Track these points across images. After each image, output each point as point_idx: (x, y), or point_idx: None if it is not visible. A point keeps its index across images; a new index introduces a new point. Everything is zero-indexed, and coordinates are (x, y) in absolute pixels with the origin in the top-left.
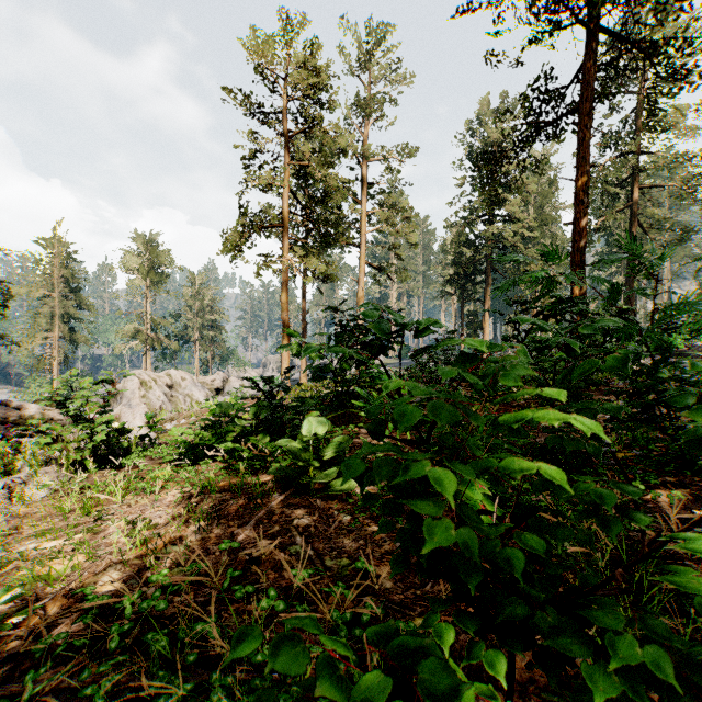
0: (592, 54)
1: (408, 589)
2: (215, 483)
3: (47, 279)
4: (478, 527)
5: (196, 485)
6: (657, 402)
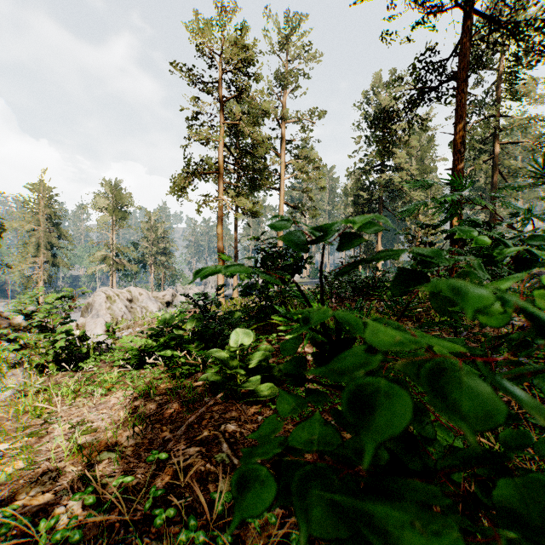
0: (468, 32)
1: None
2: (153, 388)
3: (34, 216)
4: None
5: (138, 389)
6: None
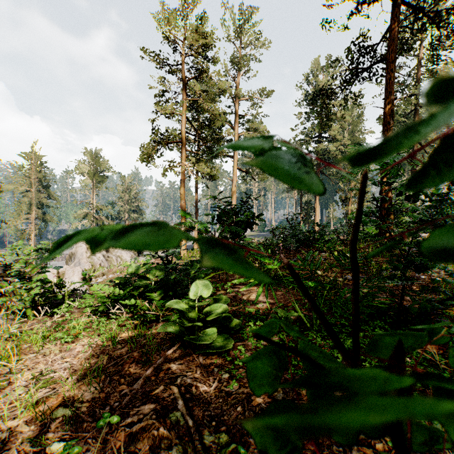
0: (396, 20)
1: None
2: (115, 337)
3: (27, 179)
4: None
5: (102, 337)
6: None
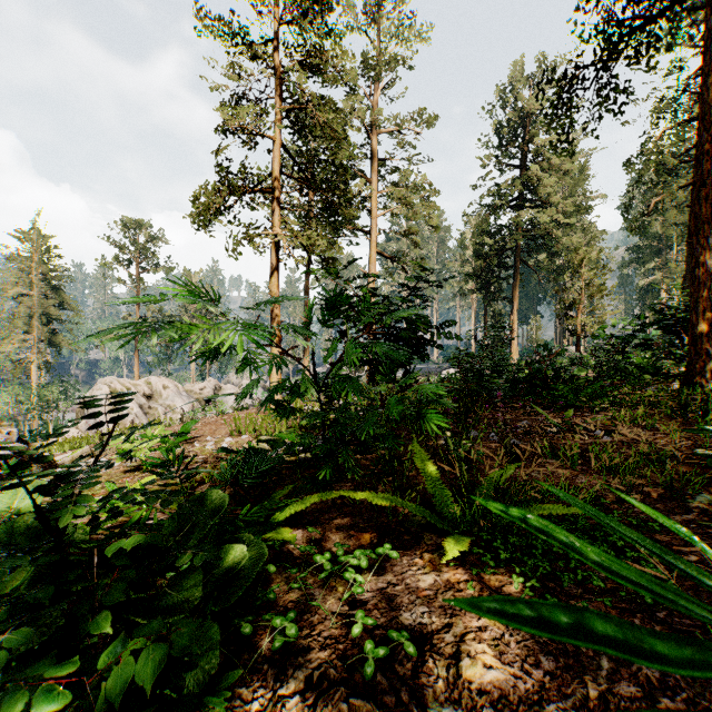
0: None
1: None
2: None
3: (25, 275)
4: None
5: None
6: None
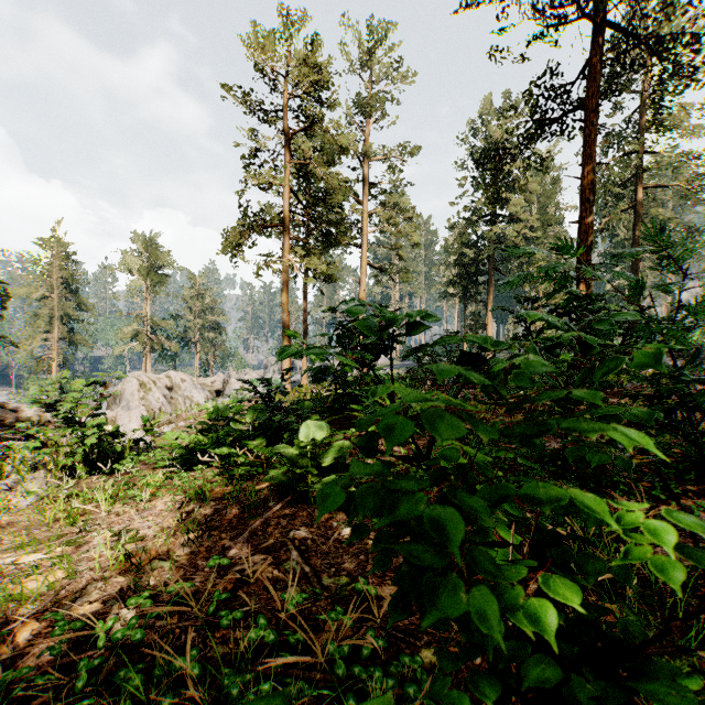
0: (599, 49)
1: (413, 613)
2: (208, 491)
3: (46, 279)
4: (510, 576)
5: (189, 493)
6: (678, 405)
